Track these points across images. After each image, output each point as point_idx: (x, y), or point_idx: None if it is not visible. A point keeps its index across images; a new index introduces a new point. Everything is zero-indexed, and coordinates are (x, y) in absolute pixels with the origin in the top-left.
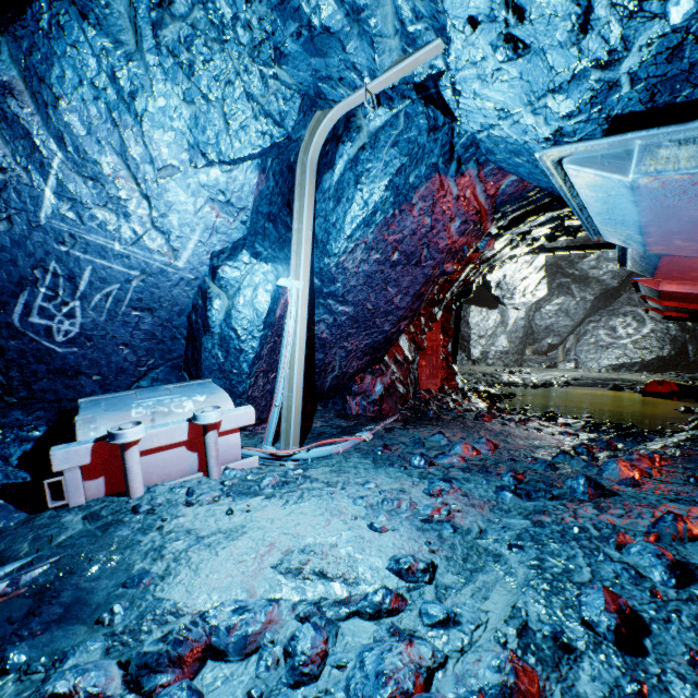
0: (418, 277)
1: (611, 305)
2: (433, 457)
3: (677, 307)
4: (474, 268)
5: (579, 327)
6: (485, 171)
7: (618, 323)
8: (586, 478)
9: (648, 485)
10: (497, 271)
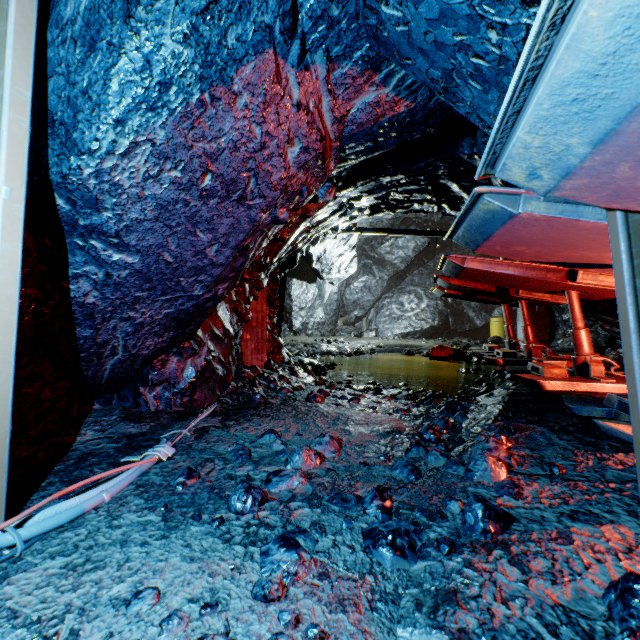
0: (242, 221)
1: (400, 285)
2: (265, 482)
3: (461, 285)
4: (304, 232)
5: (378, 302)
6: (336, 76)
7: (405, 299)
8: (484, 506)
9: (528, 490)
10: (320, 244)
